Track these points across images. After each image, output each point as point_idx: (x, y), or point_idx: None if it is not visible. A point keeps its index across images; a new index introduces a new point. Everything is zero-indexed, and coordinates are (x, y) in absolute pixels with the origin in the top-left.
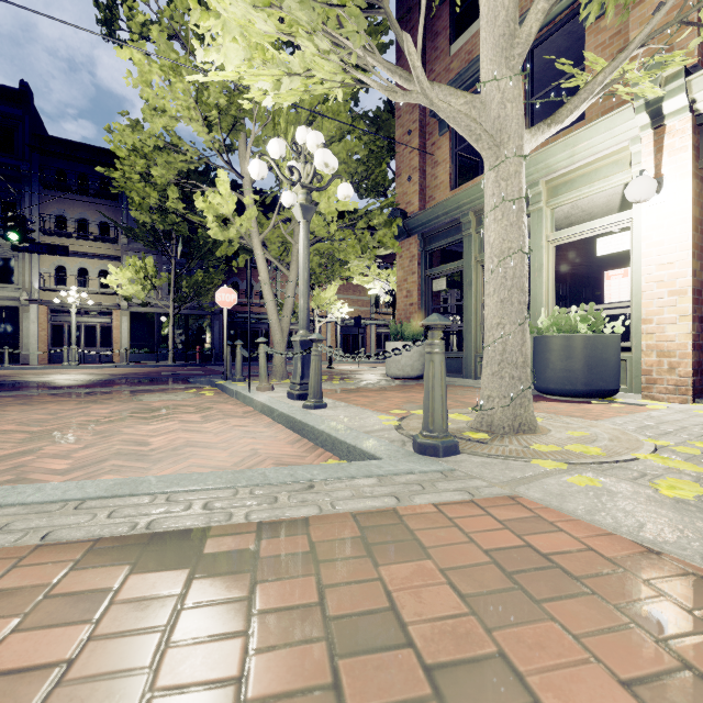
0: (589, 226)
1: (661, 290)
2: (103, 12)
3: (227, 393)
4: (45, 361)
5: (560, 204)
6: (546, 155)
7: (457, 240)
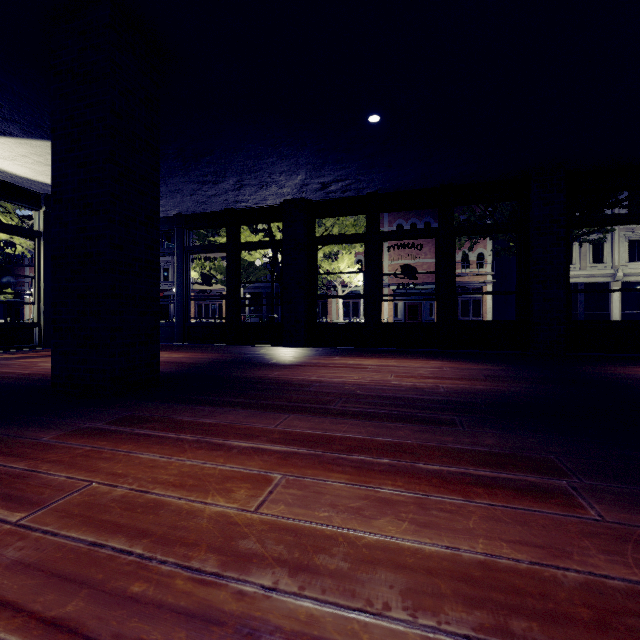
0: None
1: None
2: None
3: None
4: None
5: None
6: None
7: None
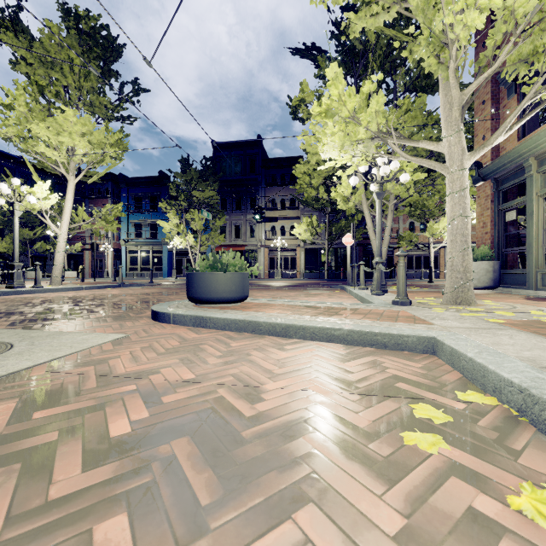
0: None
1: None
2: (292, 109)
3: (346, 291)
4: (267, 277)
5: None
6: None
7: (522, 180)
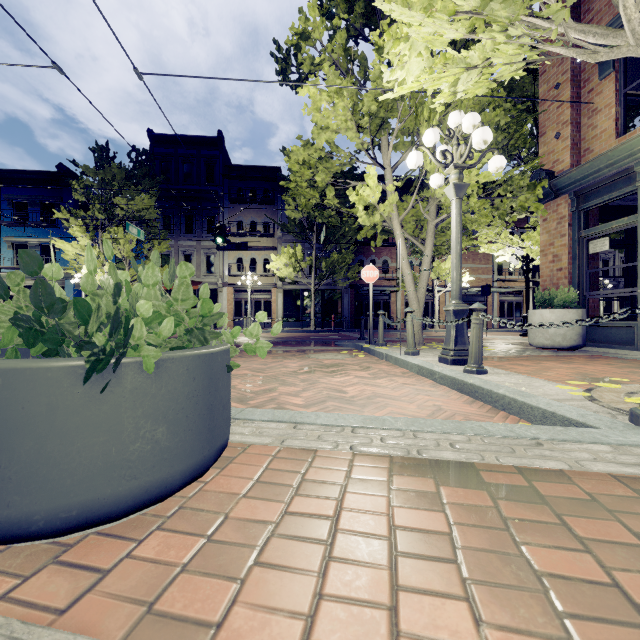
0: None
1: None
2: (280, 64)
3: (376, 356)
4: (231, 327)
5: None
6: None
7: (627, 192)
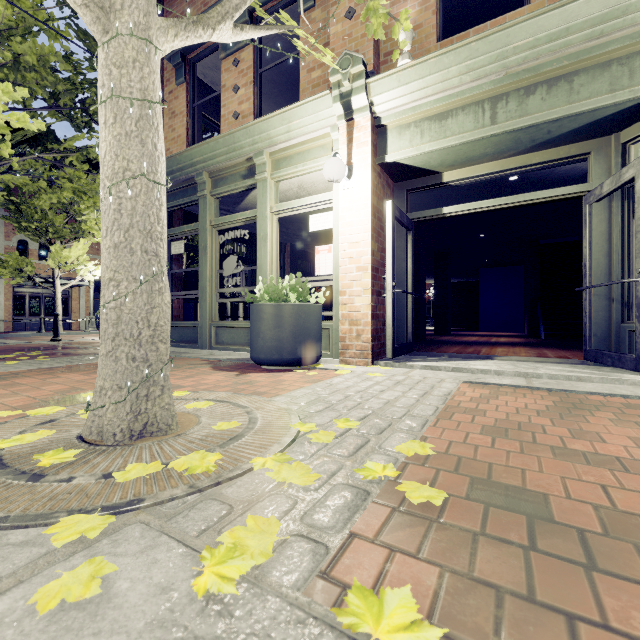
0: (303, 202)
1: (352, 266)
2: None
3: None
4: None
5: (282, 178)
6: (268, 125)
7: (194, 200)
